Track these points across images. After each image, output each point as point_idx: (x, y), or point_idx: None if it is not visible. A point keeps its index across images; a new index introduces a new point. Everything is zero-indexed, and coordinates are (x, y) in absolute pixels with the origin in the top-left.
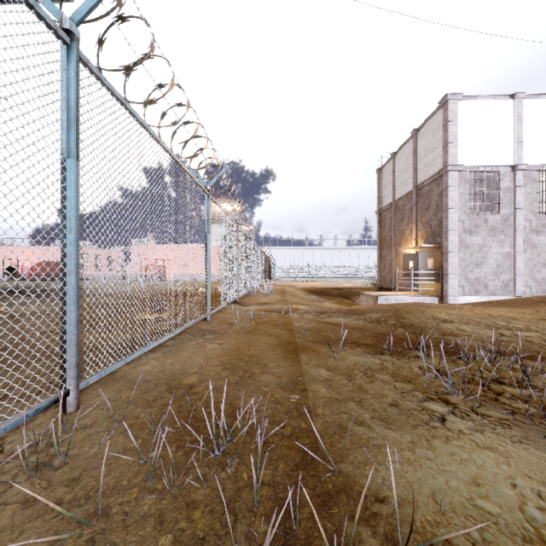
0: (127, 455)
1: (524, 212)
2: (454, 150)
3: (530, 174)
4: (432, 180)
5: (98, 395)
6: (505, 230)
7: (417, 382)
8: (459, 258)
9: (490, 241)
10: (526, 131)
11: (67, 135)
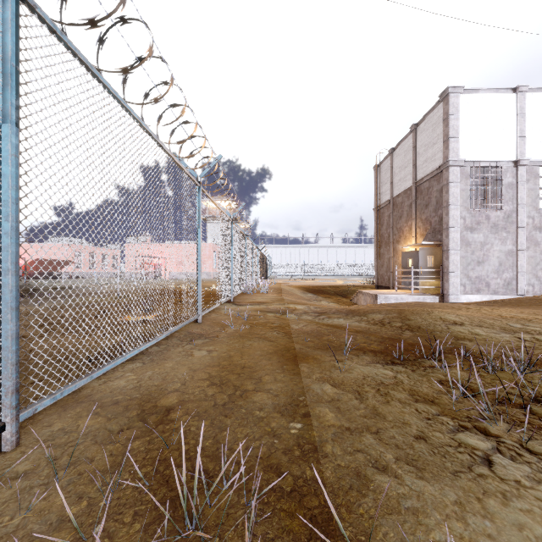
0: (60, 532)
1: (526, 208)
2: (455, 145)
3: (533, 170)
4: (432, 176)
5: (51, 424)
6: (507, 227)
7: (442, 403)
8: (460, 255)
9: (492, 238)
10: (529, 126)
11: (3, 93)
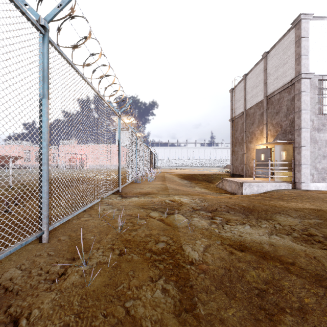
0: None
1: None
2: (306, 61)
3: None
4: (283, 89)
5: None
6: None
7: None
8: (309, 151)
9: None
10: None
11: None
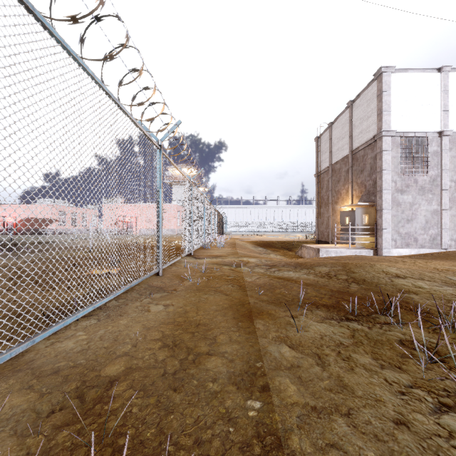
0: None
1: (449, 173)
2: (387, 118)
3: (455, 139)
4: (367, 145)
5: None
6: (433, 190)
7: (411, 370)
8: (392, 214)
9: (419, 199)
10: (452, 101)
11: None
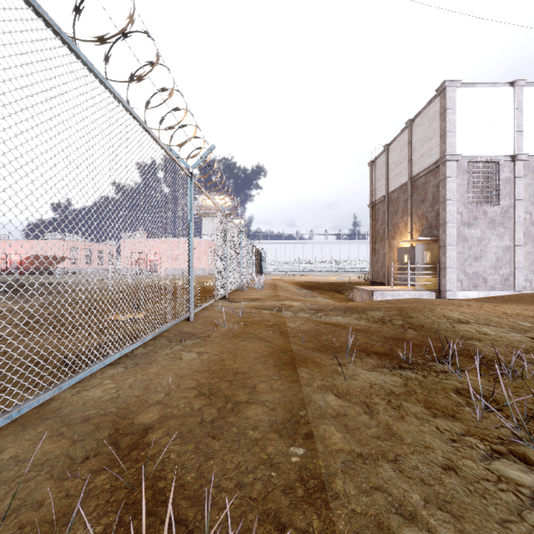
0: None
1: (524, 203)
2: (452, 139)
3: (530, 164)
4: (429, 171)
5: (3, 449)
6: (505, 223)
7: (465, 419)
8: (457, 251)
9: (489, 233)
10: (527, 120)
11: None
